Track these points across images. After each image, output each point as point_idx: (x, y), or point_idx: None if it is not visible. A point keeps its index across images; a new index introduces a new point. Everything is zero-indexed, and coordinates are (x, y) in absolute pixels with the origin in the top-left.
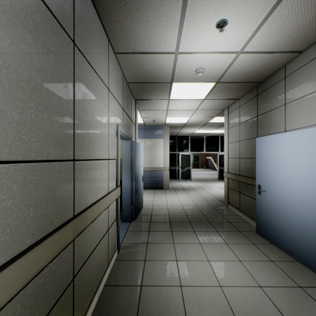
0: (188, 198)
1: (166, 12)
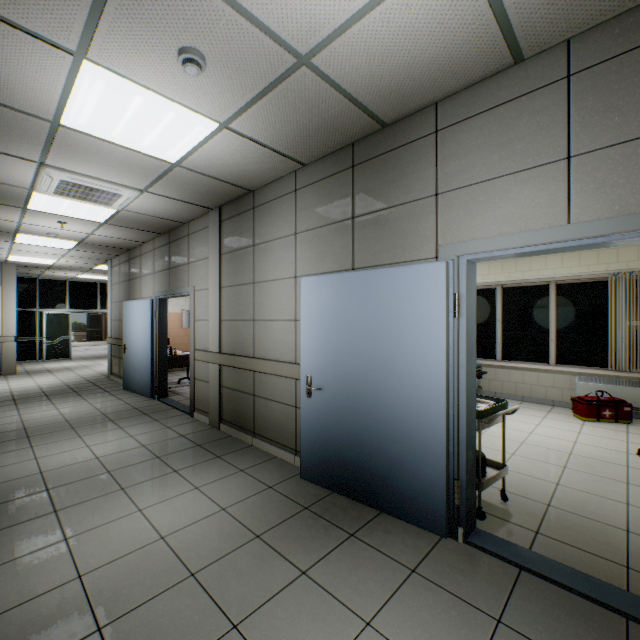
0: (55, 379)
1: (6, 210)
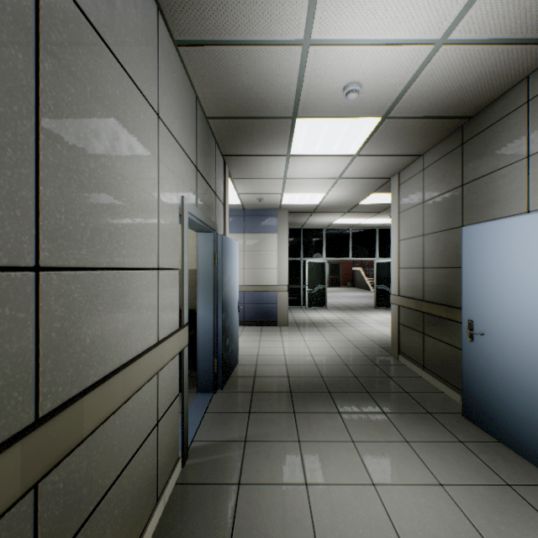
0: (324, 343)
1: None
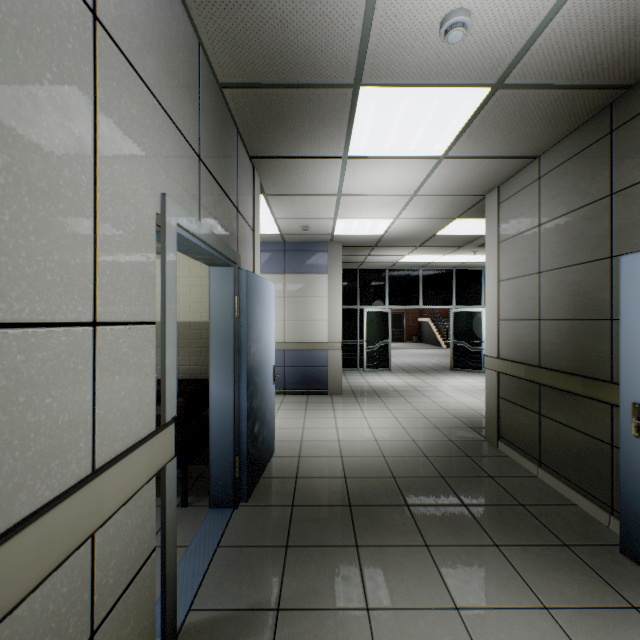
0: (392, 421)
1: None
